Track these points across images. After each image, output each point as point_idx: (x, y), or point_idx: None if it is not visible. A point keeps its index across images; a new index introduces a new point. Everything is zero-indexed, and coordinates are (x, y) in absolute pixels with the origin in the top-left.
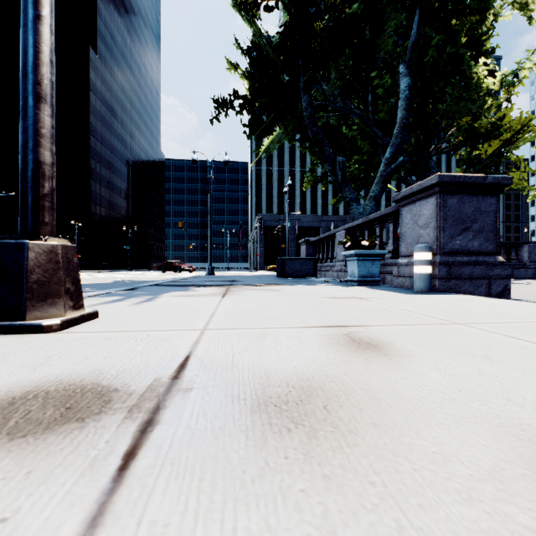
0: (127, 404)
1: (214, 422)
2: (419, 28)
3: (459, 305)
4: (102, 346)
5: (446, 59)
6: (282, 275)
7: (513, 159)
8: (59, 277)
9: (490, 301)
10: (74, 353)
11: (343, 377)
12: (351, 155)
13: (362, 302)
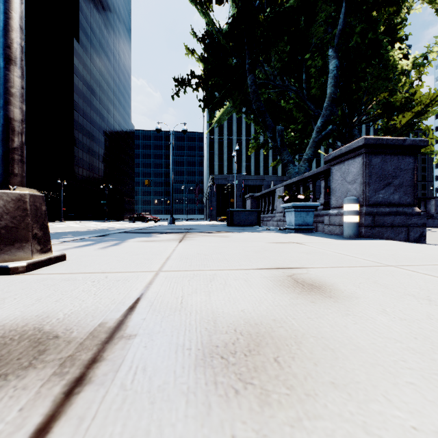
0: (62, 354)
1: (152, 380)
2: (345, 18)
3: (386, 249)
4: (59, 287)
5: (368, 44)
6: (231, 224)
7: (423, 128)
8: (26, 223)
9: (412, 245)
10: (30, 295)
11: (292, 321)
12: (288, 125)
13: (300, 247)
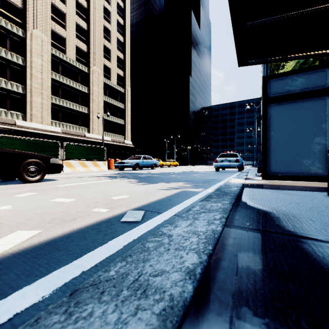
0: None
1: None
2: None
3: None
4: None
5: None
6: None
7: None
8: None
9: None
10: None
11: None
12: None
13: None
